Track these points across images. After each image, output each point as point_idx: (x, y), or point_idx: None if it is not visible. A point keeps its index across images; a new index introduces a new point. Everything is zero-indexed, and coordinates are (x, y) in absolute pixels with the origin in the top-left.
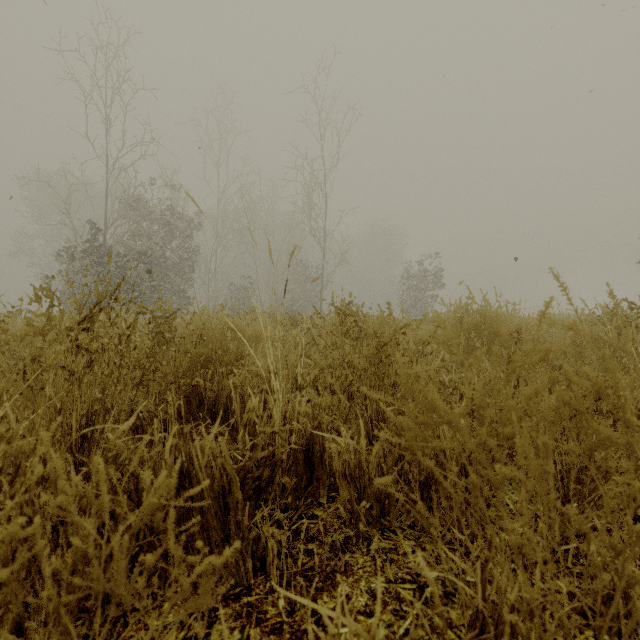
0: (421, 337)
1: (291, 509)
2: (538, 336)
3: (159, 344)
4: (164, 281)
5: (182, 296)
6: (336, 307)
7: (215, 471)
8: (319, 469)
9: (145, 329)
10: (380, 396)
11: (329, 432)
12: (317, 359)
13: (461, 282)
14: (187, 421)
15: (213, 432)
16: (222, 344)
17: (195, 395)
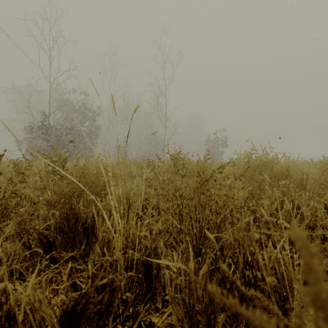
0: (237, 176)
1: (132, 318)
2: (303, 173)
3: (19, 182)
4: (81, 143)
5: (91, 151)
6: (171, 155)
7: (34, 326)
8: (156, 281)
9: (46, 169)
10: (251, 313)
11: (164, 249)
12: (154, 194)
13: (248, 140)
14: (67, 233)
15: (29, 285)
16: (93, 179)
17: (72, 215)
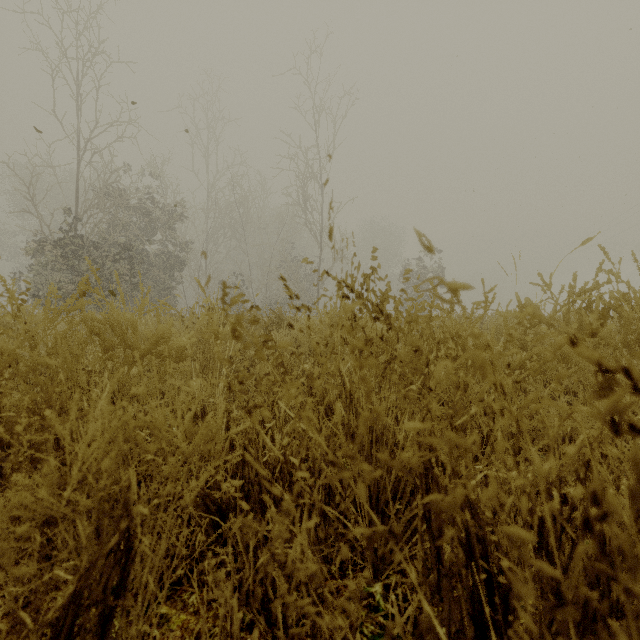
0: None
1: None
2: None
3: None
4: (147, 277)
5: (168, 294)
6: (339, 281)
7: None
8: None
9: None
10: None
11: None
12: None
13: (587, 240)
14: None
15: None
16: None
17: None
